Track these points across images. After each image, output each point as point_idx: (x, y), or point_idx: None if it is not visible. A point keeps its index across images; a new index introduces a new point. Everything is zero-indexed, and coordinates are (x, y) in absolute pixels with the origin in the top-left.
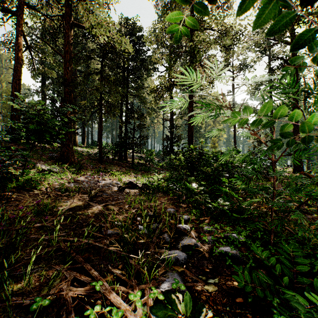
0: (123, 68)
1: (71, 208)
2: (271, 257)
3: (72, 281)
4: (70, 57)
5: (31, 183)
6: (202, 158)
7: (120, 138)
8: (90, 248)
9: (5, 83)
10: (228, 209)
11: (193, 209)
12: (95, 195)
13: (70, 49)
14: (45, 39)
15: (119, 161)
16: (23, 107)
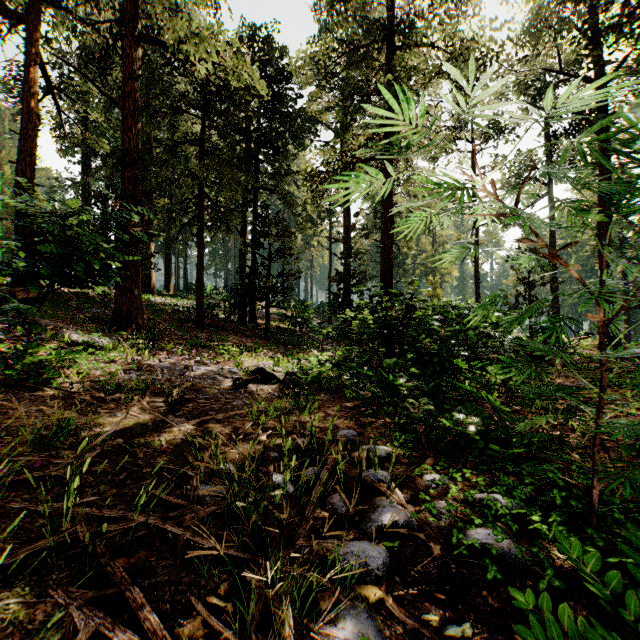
0: (247, 132)
1: (123, 431)
2: (609, 571)
3: (92, 639)
4: (136, 106)
5: (40, 372)
6: (413, 318)
7: (241, 278)
8: (152, 536)
9: (10, 166)
10: (477, 433)
11: (397, 430)
12: (180, 398)
13: (135, 89)
14: (85, 70)
15: (239, 324)
16: (26, 206)
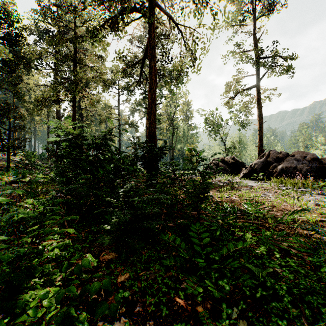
0: None
1: None
2: None
3: None
4: None
5: None
6: None
7: None
8: None
9: None
10: None
11: None
12: None
13: None
14: None
15: None
16: None
